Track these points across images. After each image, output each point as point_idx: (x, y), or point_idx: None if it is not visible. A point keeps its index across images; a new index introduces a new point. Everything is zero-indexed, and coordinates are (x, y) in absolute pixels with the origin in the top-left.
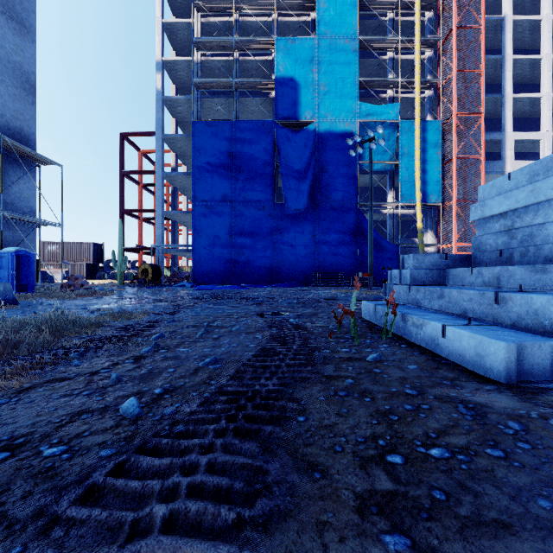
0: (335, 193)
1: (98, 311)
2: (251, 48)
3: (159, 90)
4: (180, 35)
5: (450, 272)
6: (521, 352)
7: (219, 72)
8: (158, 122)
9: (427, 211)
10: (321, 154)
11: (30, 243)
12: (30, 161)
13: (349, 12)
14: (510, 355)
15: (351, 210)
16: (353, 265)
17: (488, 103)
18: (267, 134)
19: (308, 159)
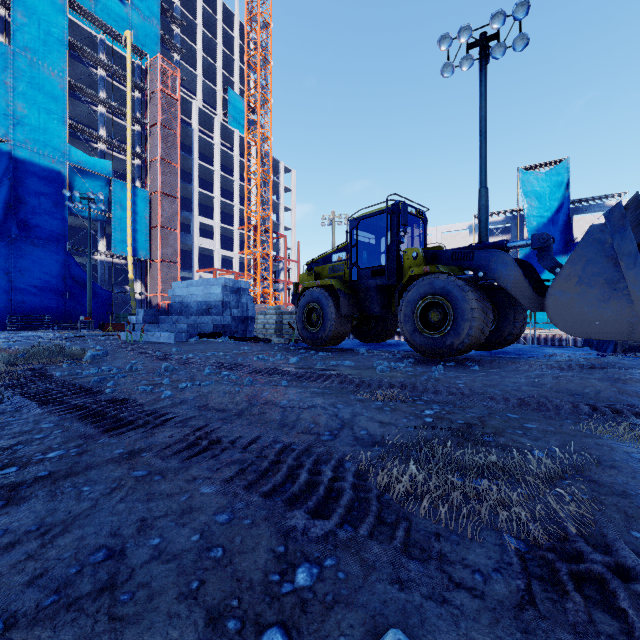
0: (39, 231)
1: None
2: None
3: None
4: None
5: (161, 318)
6: (177, 336)
7: None
8: None
9: (137, 263)
10: (20, 182)
11: None
12: None
13: (57, 46)
14: (175, 336)
15: (59, 251)
16: (62, 308)
17: (183, 187)
18: None
19: None
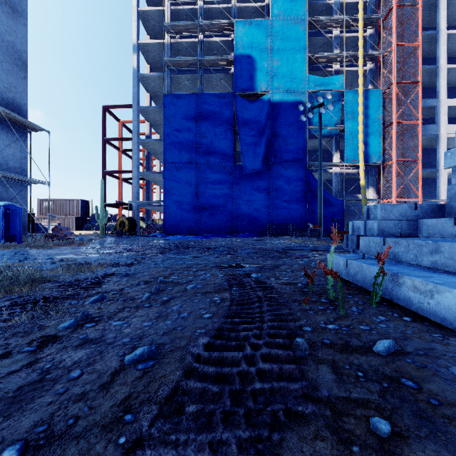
0: (287, 155)
1: (60, 262)
2: (213, 31)
3: (135, 68)
4: (153, 22)
5: (424, 223)
6: None
7: (186, 52)
8: (134, 96)
9: (368, 170)
10: (275, 120)
11: (22, 199)
12: (22, 127)
13: None
14: None
15: (301, 169)
16: (303, 218)
17: (423, 74)
18: (227, 104)
19: (263, 125)
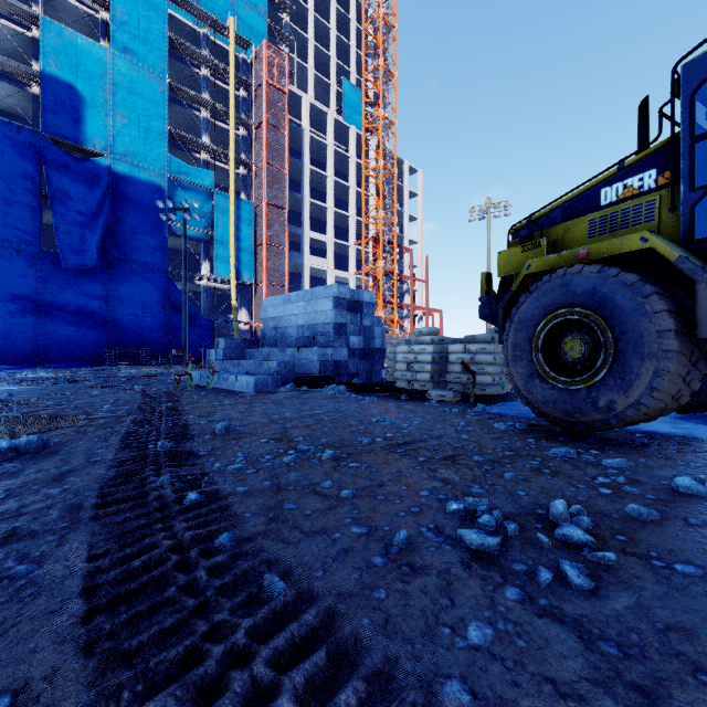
0: (138, 253)
1: None
2: None
3: None
4: None
5: (248, 351)
6: (260, 381)
7: None
8: None
9: (241, 288)
10: (119, 200)
11: None
12: None
13: (157, 44)
14: (256, 382)
15: (159, 276)
16: (162, 341)
17: (292, 198)
18: (26, 146)
19: (99, 202)
